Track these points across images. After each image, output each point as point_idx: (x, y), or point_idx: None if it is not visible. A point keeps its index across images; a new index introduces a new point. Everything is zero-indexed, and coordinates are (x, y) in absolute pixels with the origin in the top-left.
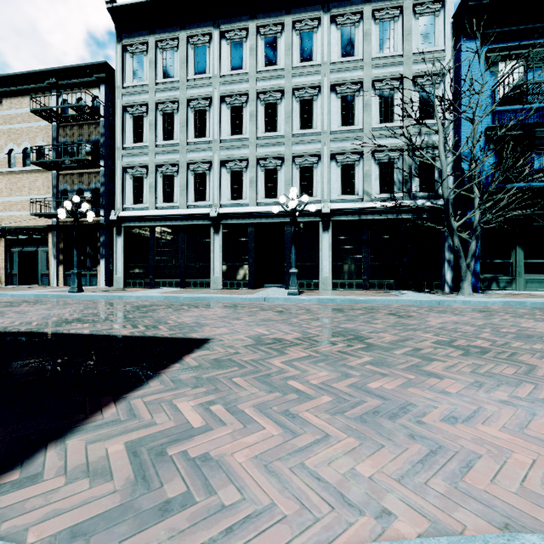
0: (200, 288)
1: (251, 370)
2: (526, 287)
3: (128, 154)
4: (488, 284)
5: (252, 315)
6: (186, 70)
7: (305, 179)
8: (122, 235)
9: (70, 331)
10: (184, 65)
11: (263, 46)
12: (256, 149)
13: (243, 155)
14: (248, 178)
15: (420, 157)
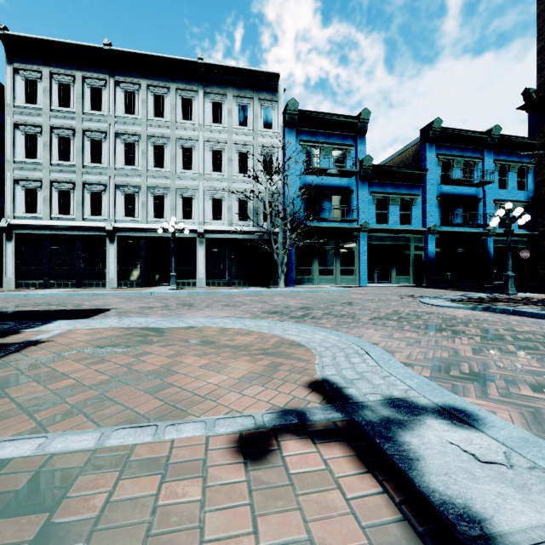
0: (96, 288)
1: (136, 313)
2: (320, 283)
3: (20, 167)
4: (300, 281)
5: (140, 301)
6: (83, 104)
7: (186, 206)
8: (13, 241)
9: (24, 309)
10: (81, 101)
11: (153, 100)
12: (147, 179)
13: (136, 182)
14: (140, 200)
15: (264, 199)
